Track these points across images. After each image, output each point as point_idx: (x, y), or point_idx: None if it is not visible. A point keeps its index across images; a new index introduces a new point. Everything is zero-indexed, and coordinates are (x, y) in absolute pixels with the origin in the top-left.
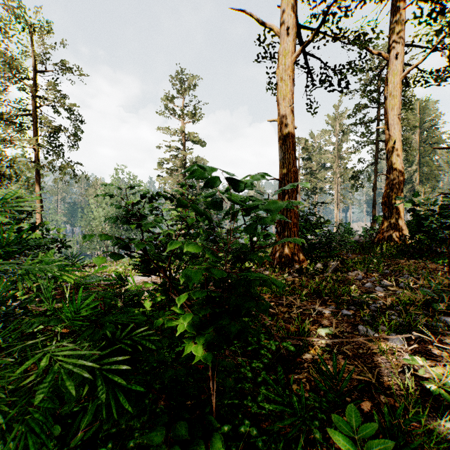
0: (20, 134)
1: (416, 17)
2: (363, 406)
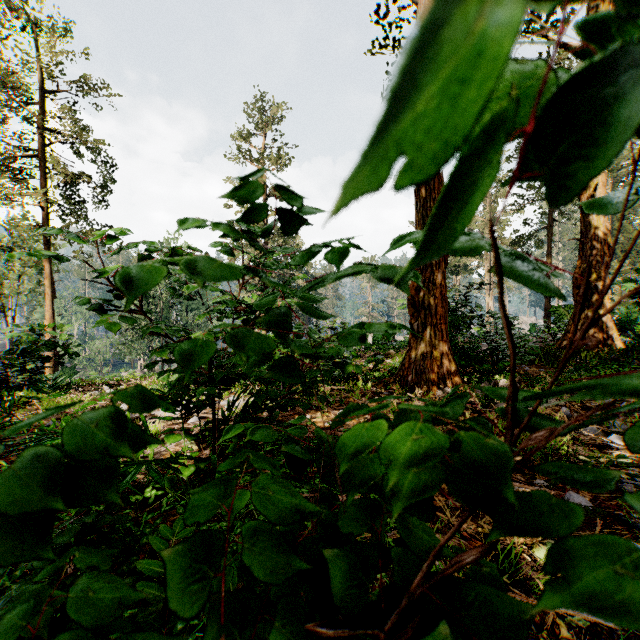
0: (21, 185)
1: None
2: None
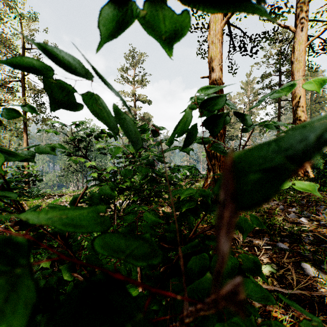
0: (12, 95)
1: None
2: None
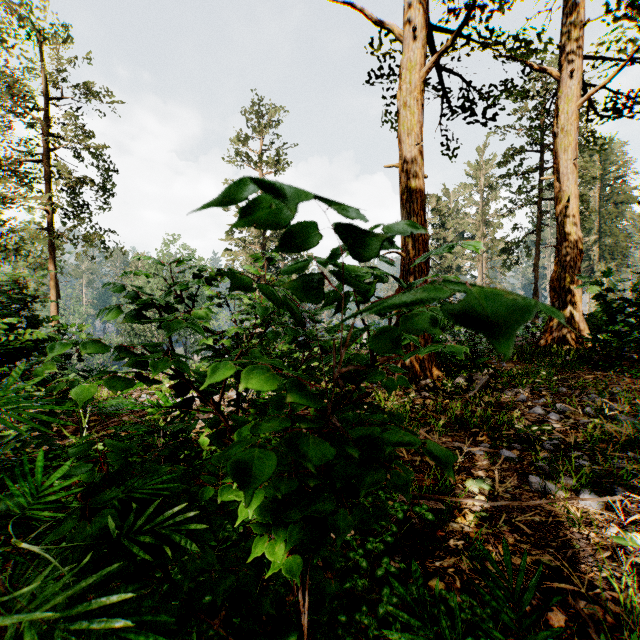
0: (27, 190)
1: (607, 10)
2: (553, 620)
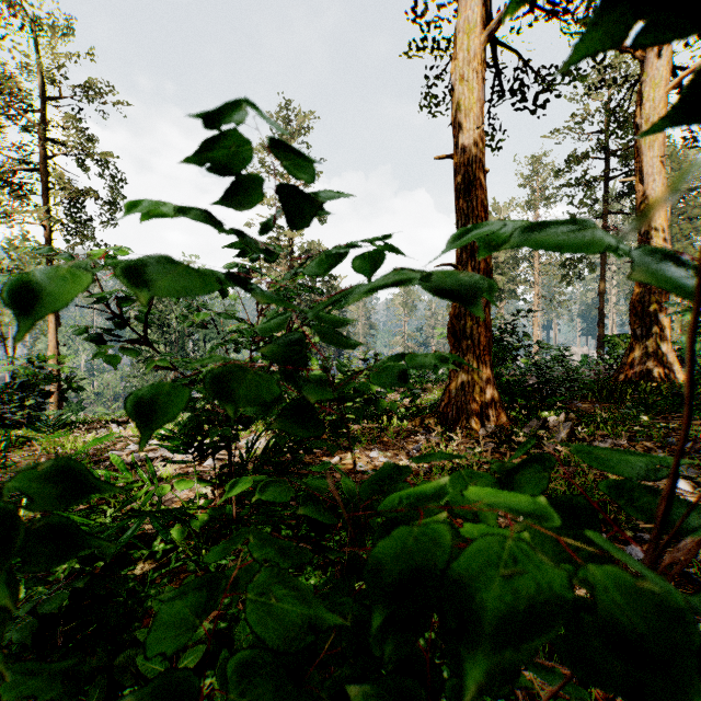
0: (23, 203)
1: None
2: None
